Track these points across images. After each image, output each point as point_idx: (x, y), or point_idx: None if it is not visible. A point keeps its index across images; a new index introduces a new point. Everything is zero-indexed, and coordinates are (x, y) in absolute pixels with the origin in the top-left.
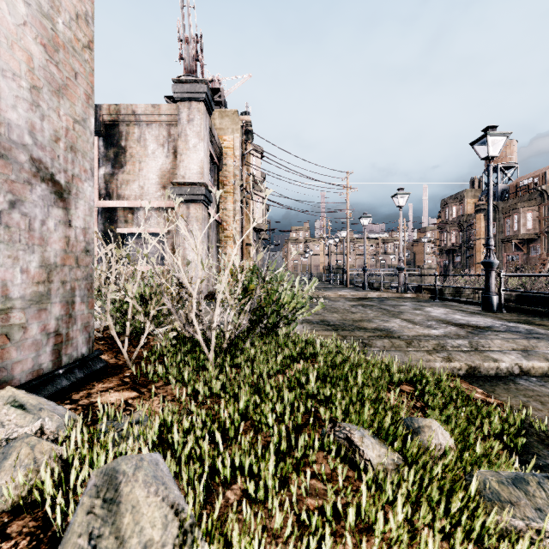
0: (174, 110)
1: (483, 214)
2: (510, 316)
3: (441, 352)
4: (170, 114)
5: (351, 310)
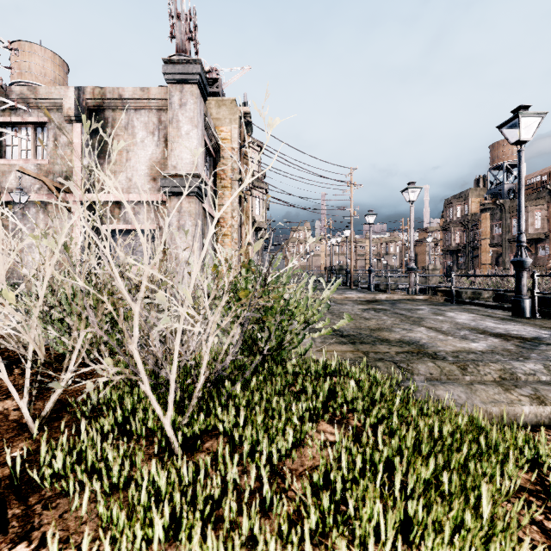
0: (165, 94)
1: (488, 214)
2: (550, 323)
3: (521, 386)
4: (160, 98)
5: (363, 315)
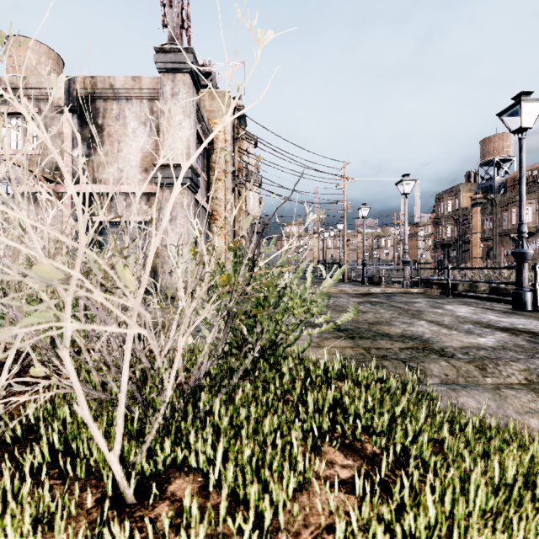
0: (157, 83)
1: (479, 208)
2: None
3: None
4: (152, 88)
5: (359, 308)
